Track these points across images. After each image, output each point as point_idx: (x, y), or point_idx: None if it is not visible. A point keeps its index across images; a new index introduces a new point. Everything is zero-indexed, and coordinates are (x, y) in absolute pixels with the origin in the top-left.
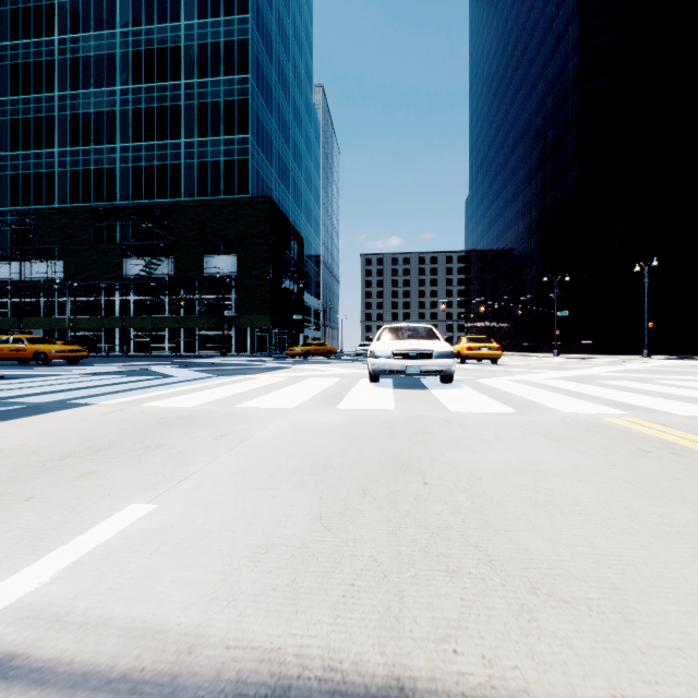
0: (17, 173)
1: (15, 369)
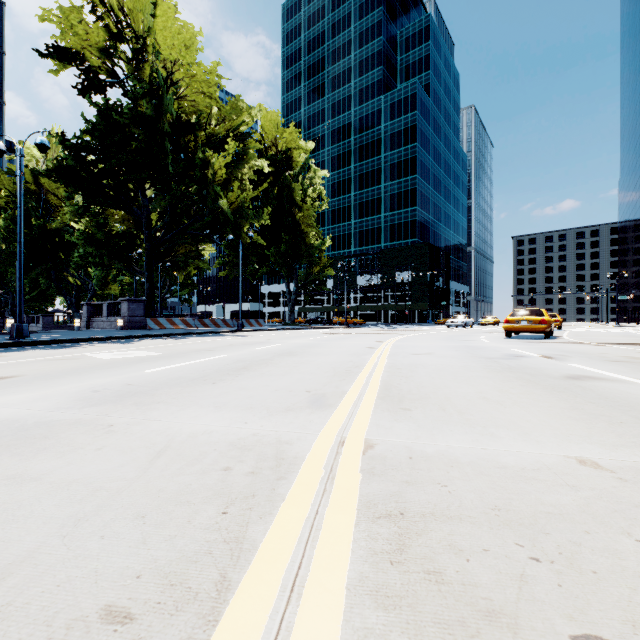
0: None
1: None
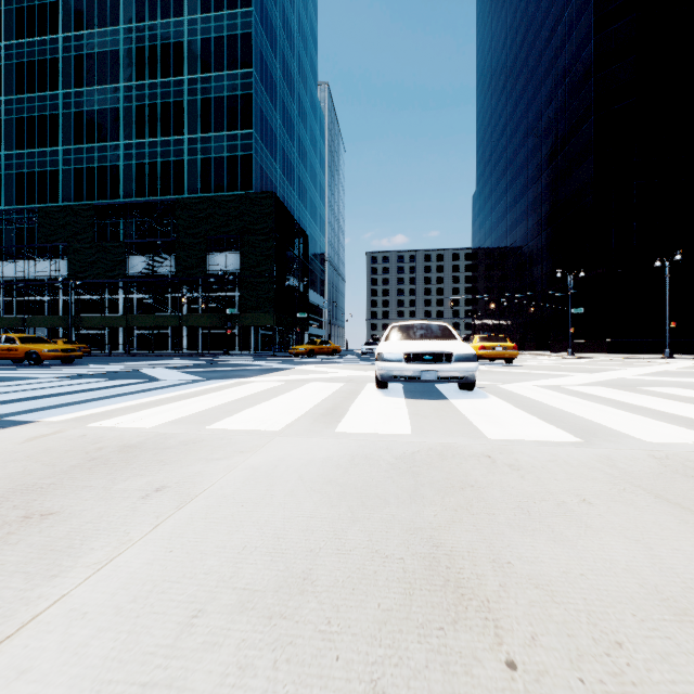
0: (23, 172)
1: (1, 370)
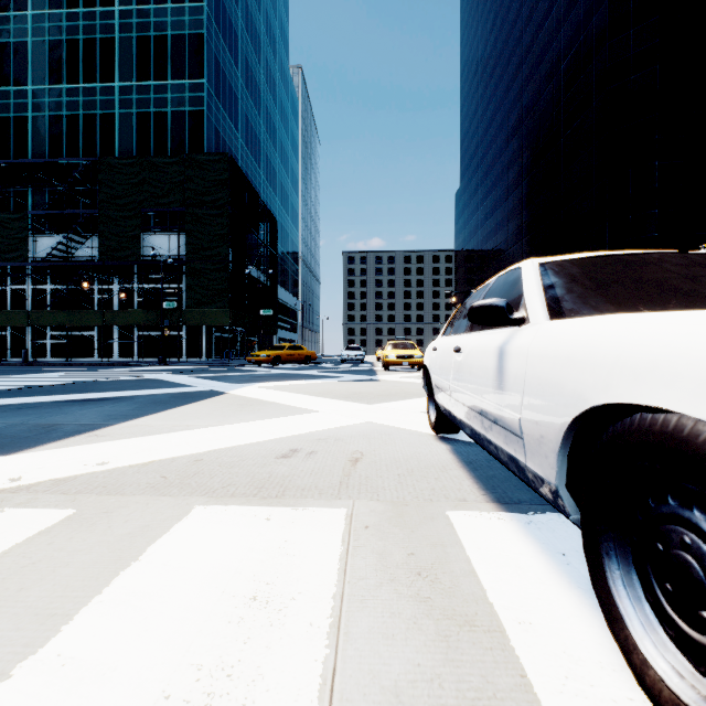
0: None
1: None
